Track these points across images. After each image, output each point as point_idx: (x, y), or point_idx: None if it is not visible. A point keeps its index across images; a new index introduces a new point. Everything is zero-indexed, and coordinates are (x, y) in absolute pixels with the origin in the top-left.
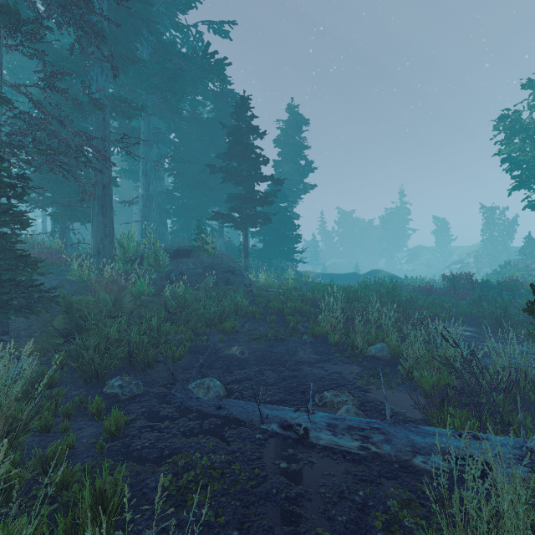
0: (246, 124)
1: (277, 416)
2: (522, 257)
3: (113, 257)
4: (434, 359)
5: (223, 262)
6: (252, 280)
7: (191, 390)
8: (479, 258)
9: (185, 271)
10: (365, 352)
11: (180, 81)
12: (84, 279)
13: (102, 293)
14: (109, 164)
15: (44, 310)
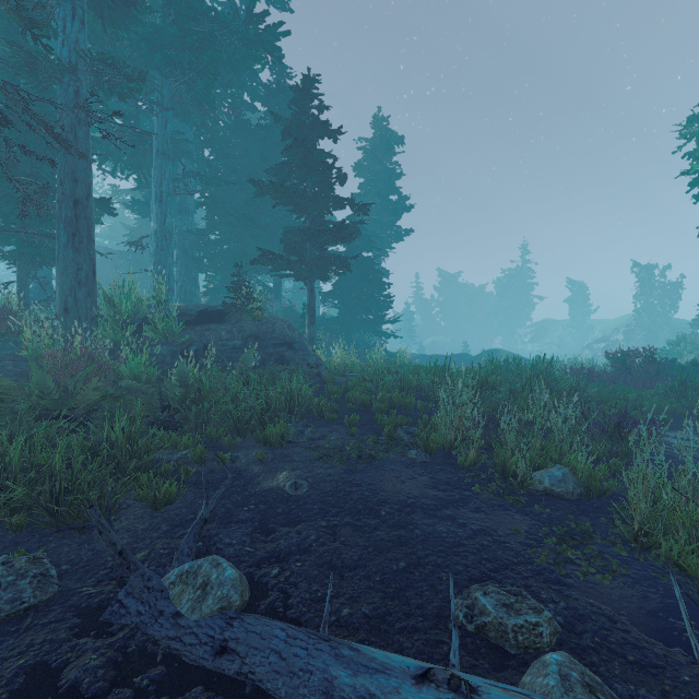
0: (311, 119)
1: (369, 697)
2: (688, 332)
3: (93, 320)
4: (692, 506)
5: (275, 329)
6: (320, 358)
7: (166, 591)
8: (631, 335)
9: (213, 343)
10: (531, 484)
11: (209, 52)
12: (42, 354)
13: (37, 374)
14: (87, 167)
15: None
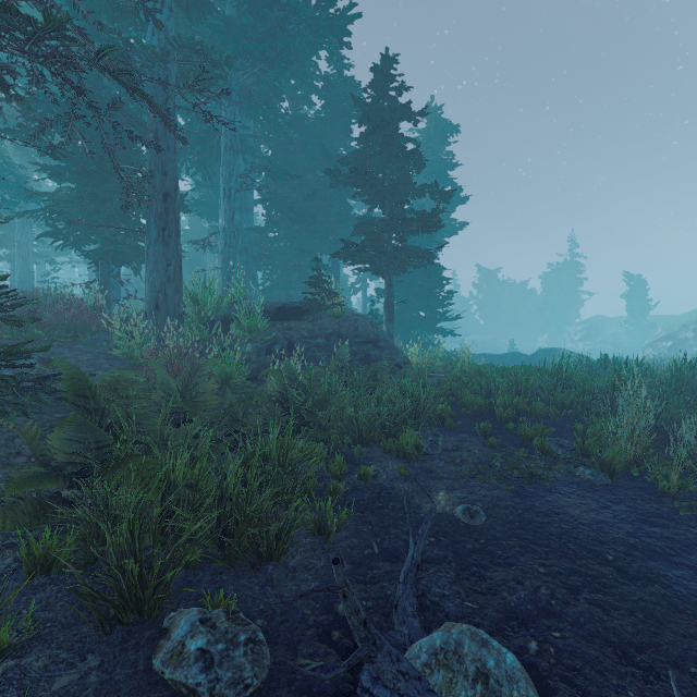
0: (390, 102)
1: None
2: None
3: (180, 317)
4: None
5: (358, 326)
6: (405, 357)
7: (424, 679)
8: None
9: (296, 341)
10: None
11: (283, 39)
12: (134, 353)
13: (159, 374)
14: (175, 159)
15: (18, 410)
